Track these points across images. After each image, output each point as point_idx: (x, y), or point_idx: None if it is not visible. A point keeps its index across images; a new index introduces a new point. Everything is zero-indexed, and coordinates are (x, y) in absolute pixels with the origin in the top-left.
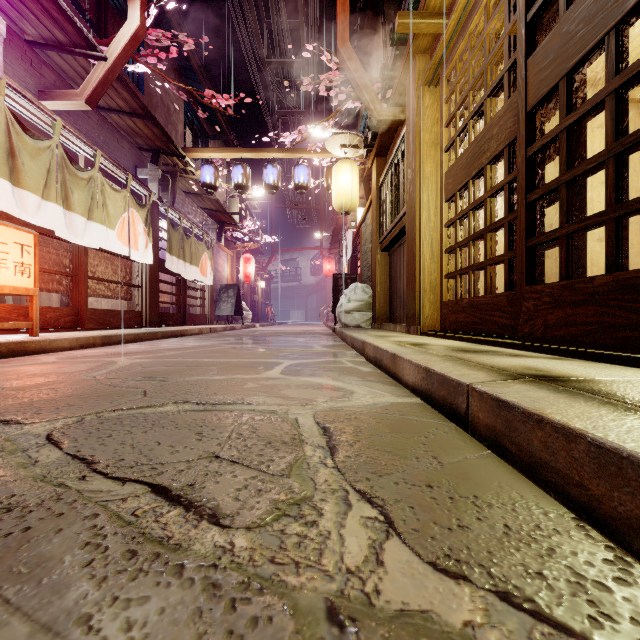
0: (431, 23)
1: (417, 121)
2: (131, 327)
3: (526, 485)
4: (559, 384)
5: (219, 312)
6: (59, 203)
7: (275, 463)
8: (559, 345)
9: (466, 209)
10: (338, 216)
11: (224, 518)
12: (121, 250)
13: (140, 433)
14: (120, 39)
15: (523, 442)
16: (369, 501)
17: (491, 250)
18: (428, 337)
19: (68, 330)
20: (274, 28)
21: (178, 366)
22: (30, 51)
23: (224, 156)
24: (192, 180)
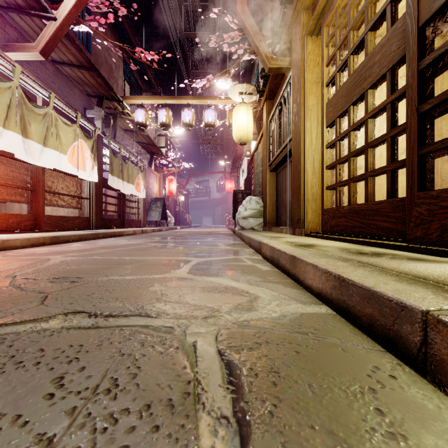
0: None
1: (301, 64)
2: (80, 229)
3: None
4: None
5: (150, 218)
6: (18, 132)
7: None
8: None
9: (347, 130)
10: (237, 148)
11: None
12: (72, 170)
13: None
14: (67, 4)
15: None
16: None
17: (371, 163)
18: (312, 238)
19: (27, 232)
20: (189, 8)
21: (99, 264)
22: None
23: (152, 102)
24: (129, 120)
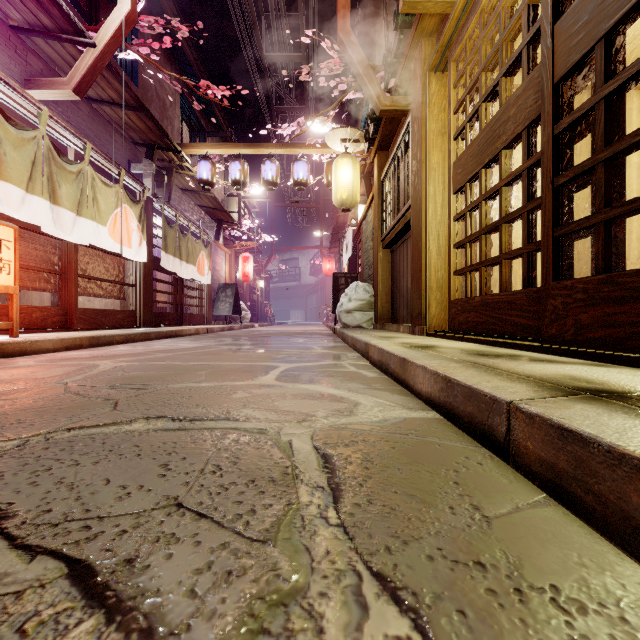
0: (439, 2)
1: (423, 109)
2: (124, 327)
3: (621, 561)
4: (635, 404)
5: (217, 312)
6: (45, 197)
7: (257, 517)
8: (596, 349)
9: (478, 200)
10: (338, 214)
11: (163, 639)
12: (113, 247)
13: (89, 464)
14: (110, 25)
15: (609, 494)
16: (394, 597)
17: (507, 243)
18: (435, 338)
19: (56, 330)
20: (273, 21)
21: (164, 370)
22: (15, 37)
23: (221, 152)
24: (188, 176)
